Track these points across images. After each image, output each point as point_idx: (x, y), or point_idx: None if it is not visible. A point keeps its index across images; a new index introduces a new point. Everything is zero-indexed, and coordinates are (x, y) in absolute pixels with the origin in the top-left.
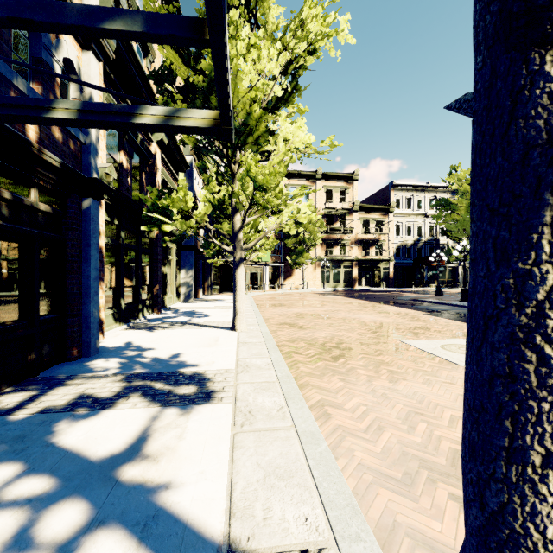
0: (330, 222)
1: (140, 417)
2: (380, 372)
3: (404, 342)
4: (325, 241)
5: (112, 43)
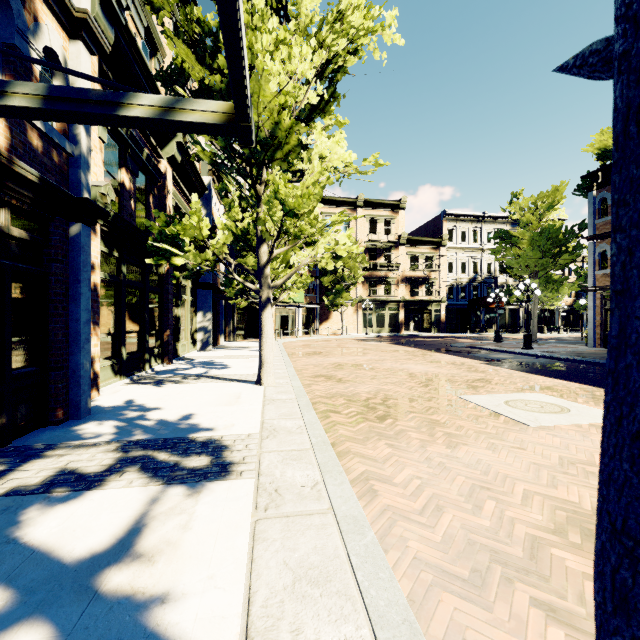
0: (373, 257)
1: (135, 500)
2: (435, 436)
3: (462, 398)
4: (367, 279)
5: (110, 35)
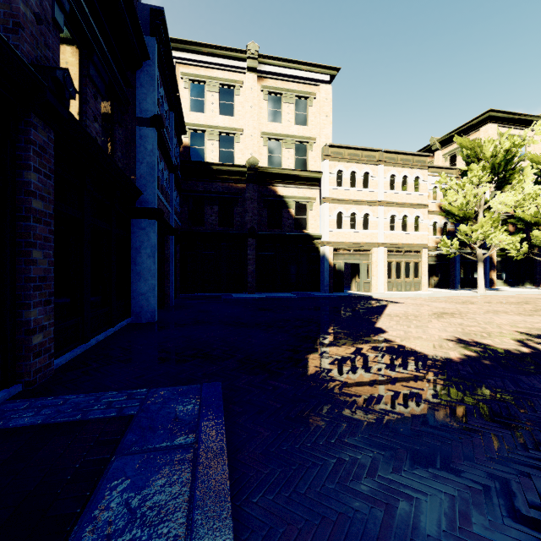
0: None
1: None
2: None
3: None
4: None
5: None
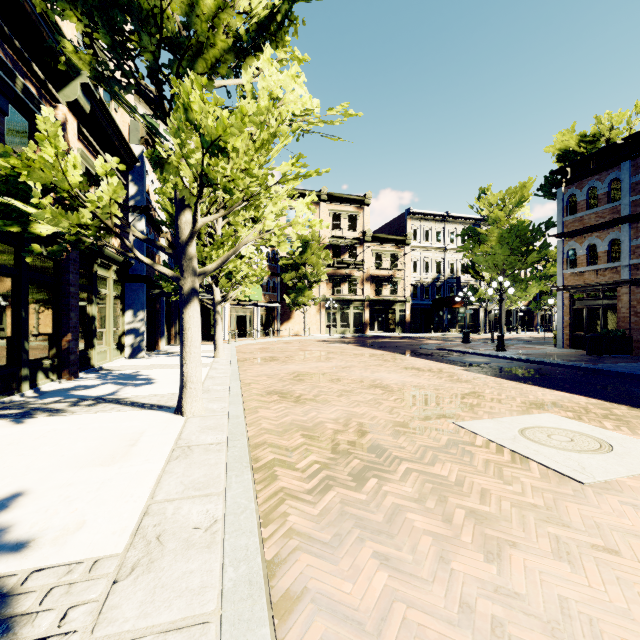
0: (337, 254)
1: None
2: (454, 520)
3: (462, 426)
4: (331, 277)
5: None
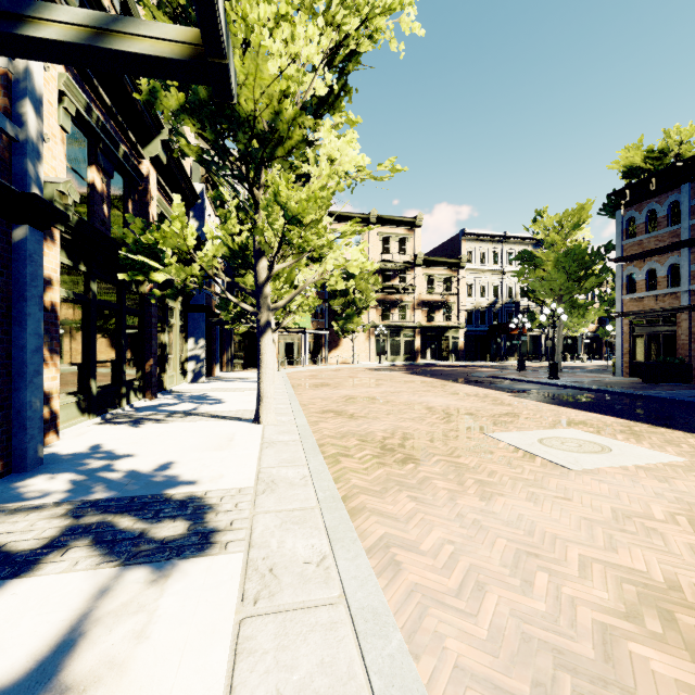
0: (387, 279)
1: (76, 592)
2: (465, 484)
3: (491, 436)
4: (380, 303)
5: None
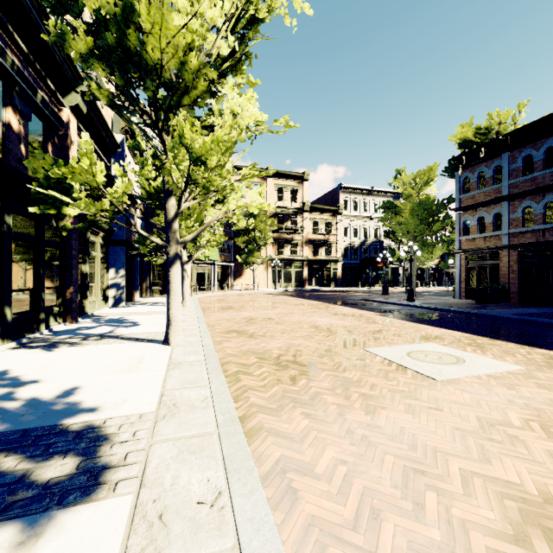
0: (281, 221)
1: None
2: (352, 398)
3: (368, 351)
4: (276, 240)
5: None
